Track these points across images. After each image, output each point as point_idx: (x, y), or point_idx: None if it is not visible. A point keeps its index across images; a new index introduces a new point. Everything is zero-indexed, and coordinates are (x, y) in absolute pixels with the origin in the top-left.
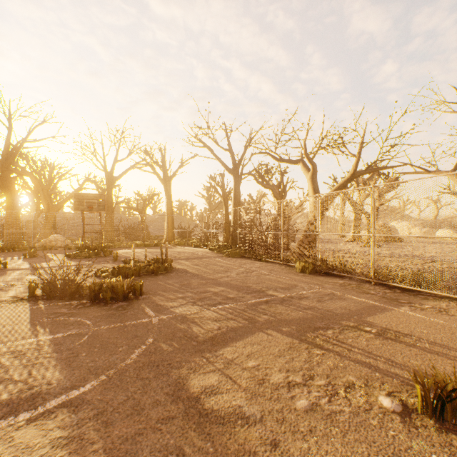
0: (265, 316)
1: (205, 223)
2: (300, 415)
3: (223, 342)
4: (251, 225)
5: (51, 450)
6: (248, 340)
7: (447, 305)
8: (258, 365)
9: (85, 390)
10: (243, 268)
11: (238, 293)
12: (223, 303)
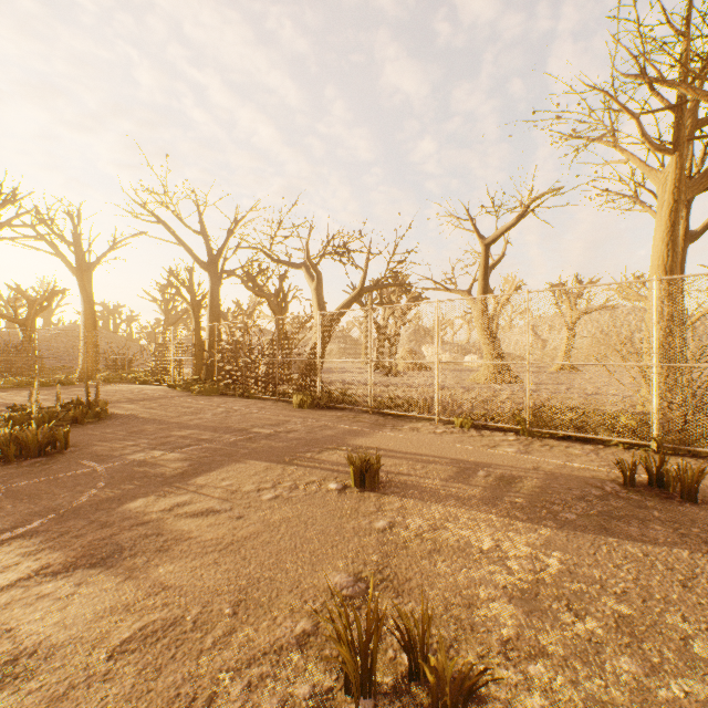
0: (245, 450)
1: (159, 344)
2: (265, 502)
3: (196, 474)
4: (236, 349)
5: (23, 558)
6: (224, 469)
7: (423, 425)
8: (232, 483)
9: (34, 526)
10: (224, 408)
11: (215, 434)
12: (195, 444)
